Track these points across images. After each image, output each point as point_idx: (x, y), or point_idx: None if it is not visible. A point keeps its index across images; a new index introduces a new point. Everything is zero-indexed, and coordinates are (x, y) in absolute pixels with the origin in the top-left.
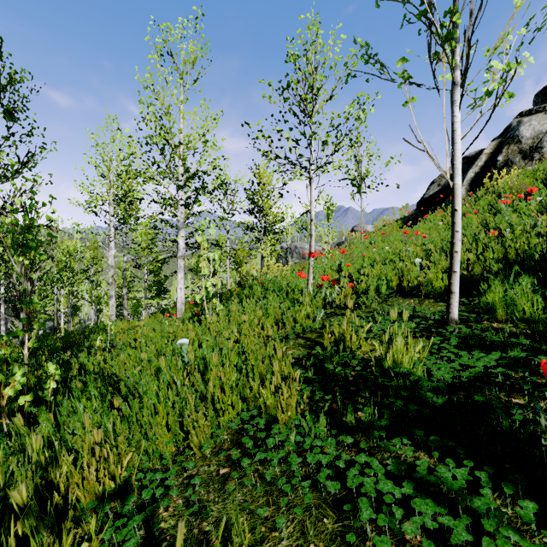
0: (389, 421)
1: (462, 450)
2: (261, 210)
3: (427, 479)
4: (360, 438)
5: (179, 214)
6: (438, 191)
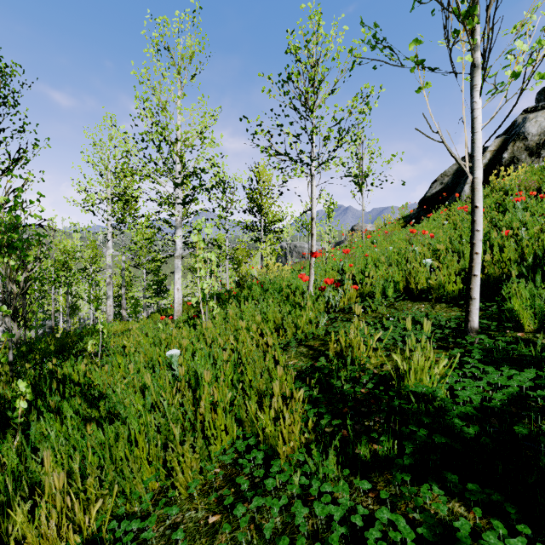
0: (412, 459)
1: (512, 507)
2: (261, 209)
3: None
4: (377, 479)
5: (177, 212)
6: (440, 189)
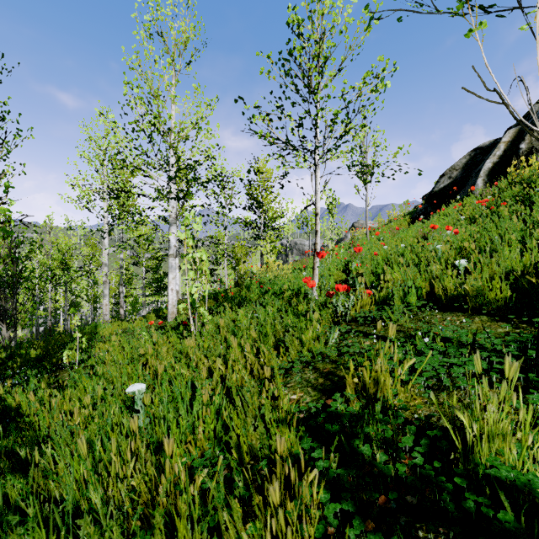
0: None
1: None
2: (261, 206)
3: None
4: None
5: (171, 208)
6: (449, 183)
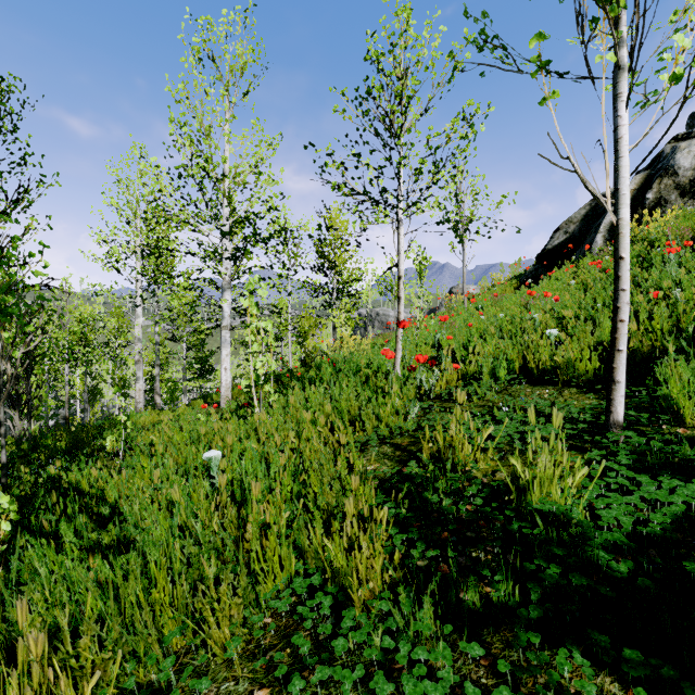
0: (541, 610)
1: (692, 689)
2: (333, 266)
3: None
4: (491, 638)
5: (224, 270)
6: (564, 240)
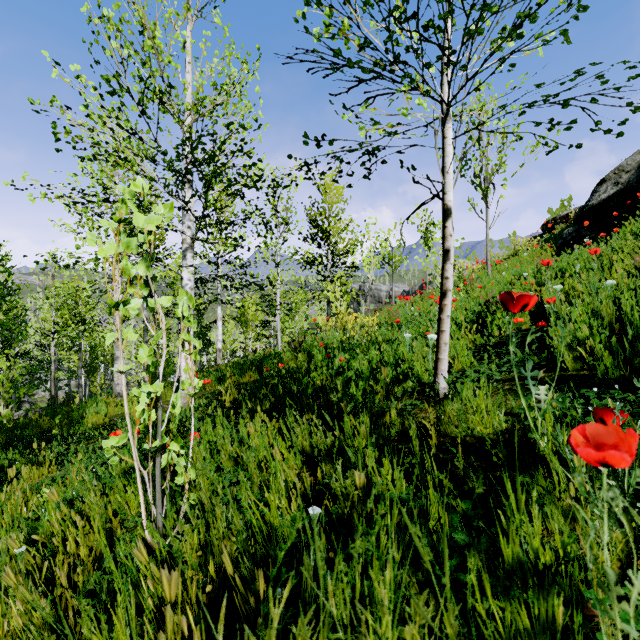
0: None
1: None
2: (328, 236)
3: None
4: None
5: (184, 228)
6: (616, 192)
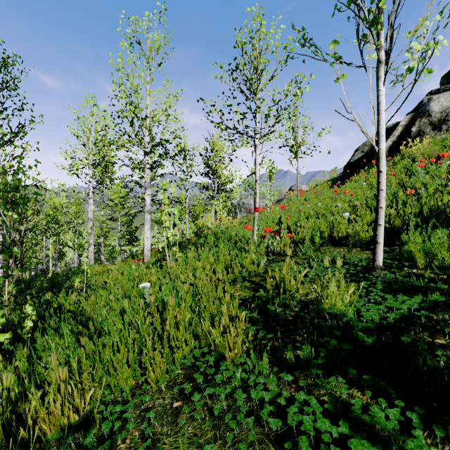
0: (325, 360)
1: (393, 390)
2: (215, 173)
3: (362, 419)
4: (299, 375)
5: (146, 175)
6: (361, 156)
